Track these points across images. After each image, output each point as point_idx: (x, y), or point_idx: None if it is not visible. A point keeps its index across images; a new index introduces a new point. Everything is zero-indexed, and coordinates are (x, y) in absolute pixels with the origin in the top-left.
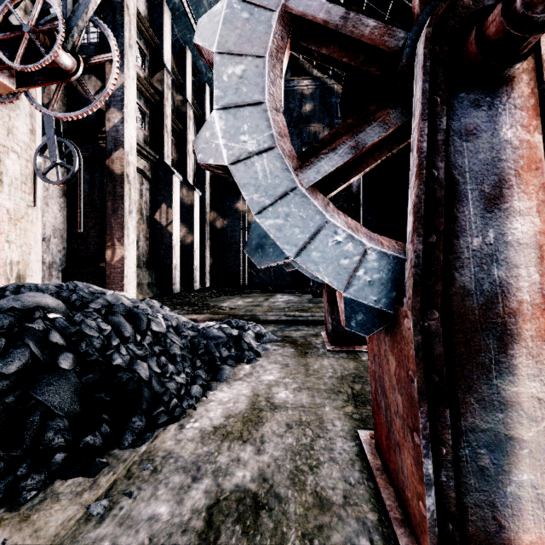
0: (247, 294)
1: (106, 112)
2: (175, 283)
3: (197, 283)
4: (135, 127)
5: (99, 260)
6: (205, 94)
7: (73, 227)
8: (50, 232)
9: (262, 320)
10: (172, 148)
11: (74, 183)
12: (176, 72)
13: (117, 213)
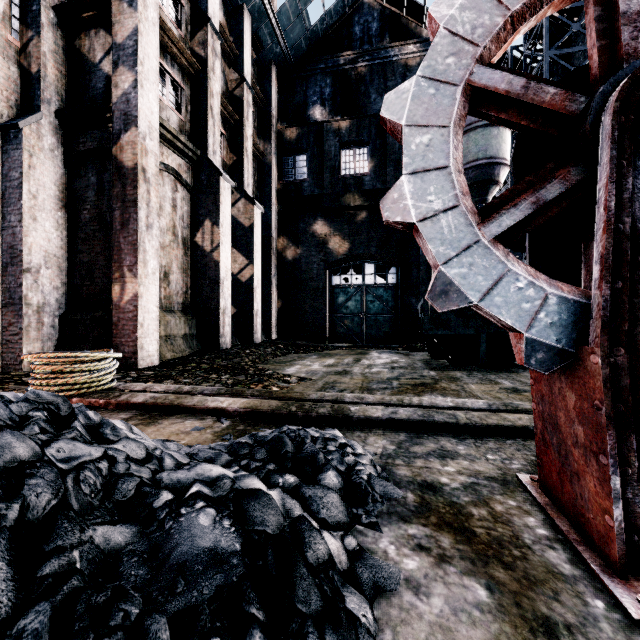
0: (327, 350)
1: (113, 74)
2: (224, 335)
3: (259, 334)
4: (158, 98)
5: (109, 300)
6: (271, 76)
7: (76, 254)
8: (40, 260)
9: (357, 418)
10: (223, 146)
11: (77, 189)
12: (228, 38)
13: (128, 227)
